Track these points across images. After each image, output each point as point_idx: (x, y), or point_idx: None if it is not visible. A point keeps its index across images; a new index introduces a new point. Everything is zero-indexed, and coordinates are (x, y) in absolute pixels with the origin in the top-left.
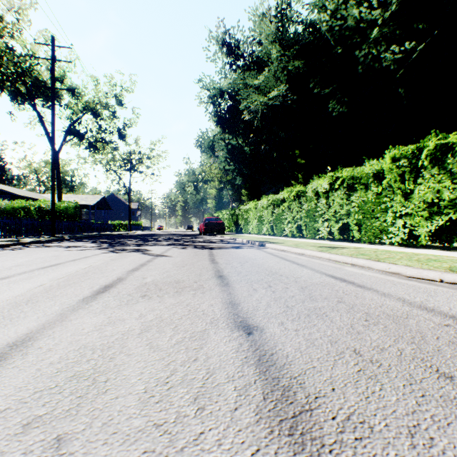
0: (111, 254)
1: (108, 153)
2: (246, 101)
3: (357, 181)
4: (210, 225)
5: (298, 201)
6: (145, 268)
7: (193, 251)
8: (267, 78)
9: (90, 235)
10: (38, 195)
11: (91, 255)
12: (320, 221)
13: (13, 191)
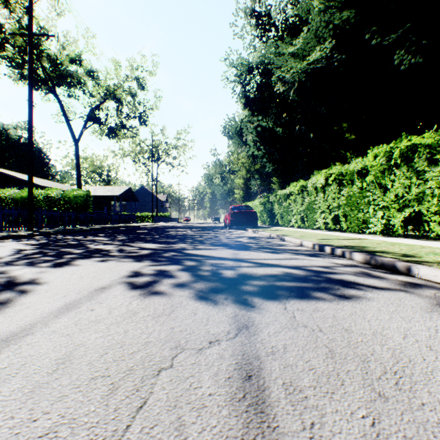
0: None
1: (136, 145)
2: (280, 69)
3: None
4: (237, 215)
5: (411, 167)
6: None
7: (146, 347)
8: (306, 39)
9: (85, 229)
10: (68, 187)
11: None
12: None
13: (39, 182)
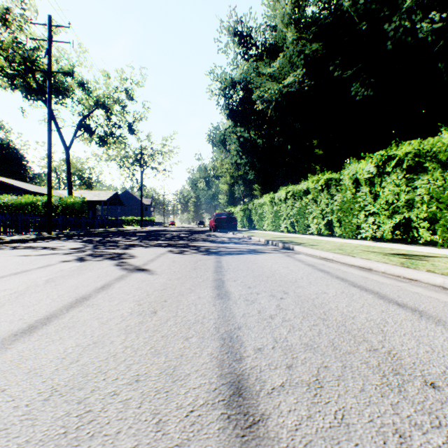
0: (68, 265)
1: (121, 149)
2: (259, 89)
3: (428, 157)
4: (220, 220)
5: (328, 191)
6: (67, 316)
7: (192, 259)
8: (282, 64)
9: (91, 232)
10: (53, 191)
11: (37, 266)
12: (363, 216)
13: (27, 187)
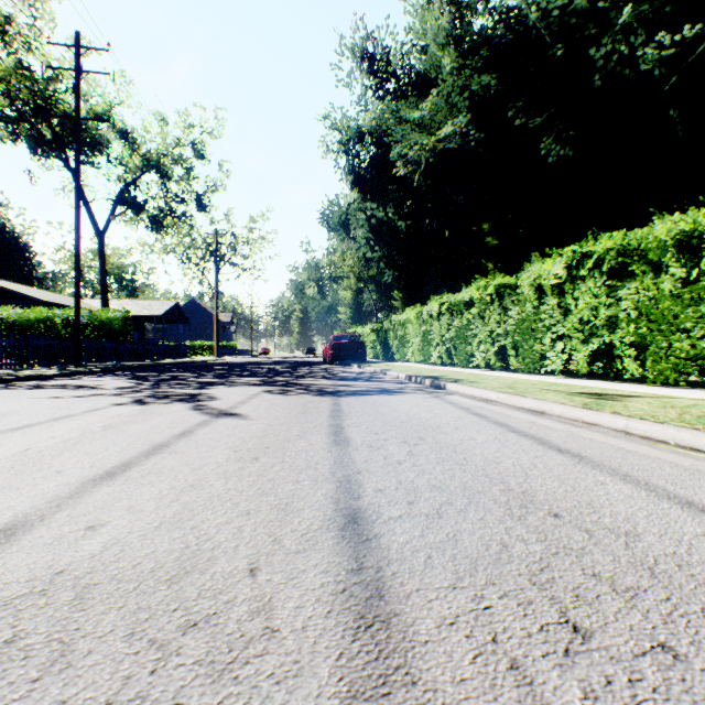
0: (124, 409)
1: (184, 235)
2: (401, 144)
3: (635, 256)
4: (341, 347)
5: (501, 304)
6: (149, 463)
7: (299, 402)
8: (435, 106)
9: (142, 365)
10: None
11: (82, 411)
12: (548, 340)
13: (37, 294)
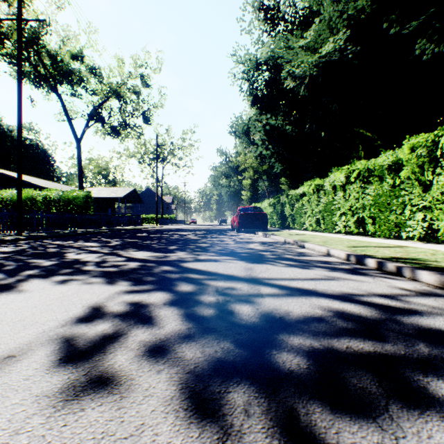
0: None
1: (141, 145)
2: (290, 63)
3: None
4: (246, 217)
5: None
6: None
7: None
8: (318, 31)
9: (81, 232)
10: (72, 188)
11: None
12: None
13: (40, 183)
